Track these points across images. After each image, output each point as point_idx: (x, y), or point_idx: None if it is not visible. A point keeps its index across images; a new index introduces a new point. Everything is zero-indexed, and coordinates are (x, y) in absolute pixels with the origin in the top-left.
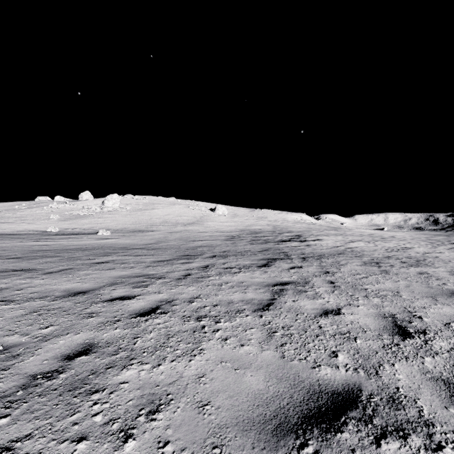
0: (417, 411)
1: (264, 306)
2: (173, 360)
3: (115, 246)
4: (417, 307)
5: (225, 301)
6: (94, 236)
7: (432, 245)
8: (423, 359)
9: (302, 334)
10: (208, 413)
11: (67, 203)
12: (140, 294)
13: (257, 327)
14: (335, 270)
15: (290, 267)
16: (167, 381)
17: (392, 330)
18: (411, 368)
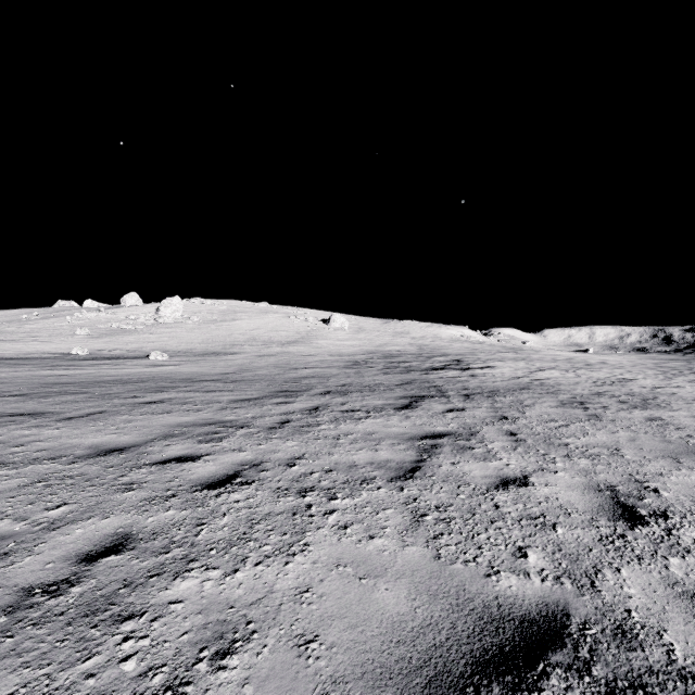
0: (664, 653)
1: (406, 473)
2: (258, 562)
3: (175, 377)
4: (650, 474)
5: (345, 463)
6: (143, 361)
7: (665, 376)
8: (667, 560)
9: (468, 518)
10: (315, 657)
11: (102, 311)
12: (210, 453)
13: (396, 506)
14: (517, 414)
15: (446, 409)
16: (248, 600)
17: (613, 511)
18: (649, 576)
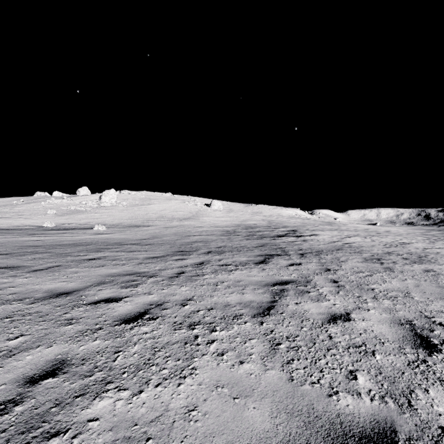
0: None
1: (264, 310)
2: (158, 383)
3: (109, 241)
4: (434, 311)
5: (221, 303)
6: (90, 231)
7: (429, 241)
8: None
9: (311, 347)
10: None
11: (64, 199)
12: (128, 296)
13: (258, 337)
14: (337, 267)
15: (289, 263)
16: (149, 418)
17: (414, 341)
18: None
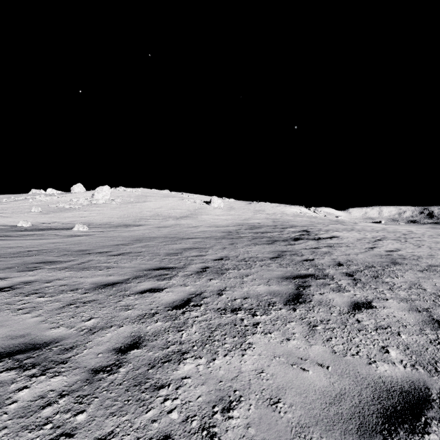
0: None
1: None
2: None
3: (72, 248)
4: None
5: None
6: (66, 232)
7: None
8: None
9: None
10: None
11: (54, 196)
12: None
13: None
14: None
15: (348, 303)
16: None
17: None
18: None
